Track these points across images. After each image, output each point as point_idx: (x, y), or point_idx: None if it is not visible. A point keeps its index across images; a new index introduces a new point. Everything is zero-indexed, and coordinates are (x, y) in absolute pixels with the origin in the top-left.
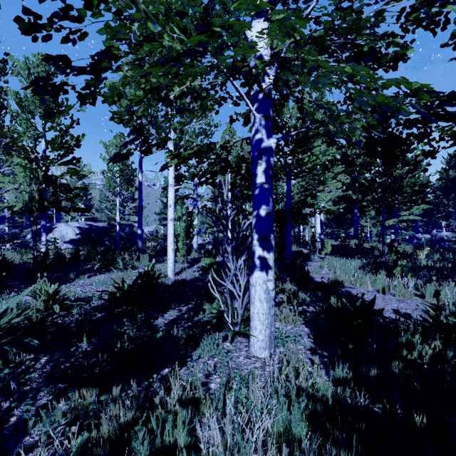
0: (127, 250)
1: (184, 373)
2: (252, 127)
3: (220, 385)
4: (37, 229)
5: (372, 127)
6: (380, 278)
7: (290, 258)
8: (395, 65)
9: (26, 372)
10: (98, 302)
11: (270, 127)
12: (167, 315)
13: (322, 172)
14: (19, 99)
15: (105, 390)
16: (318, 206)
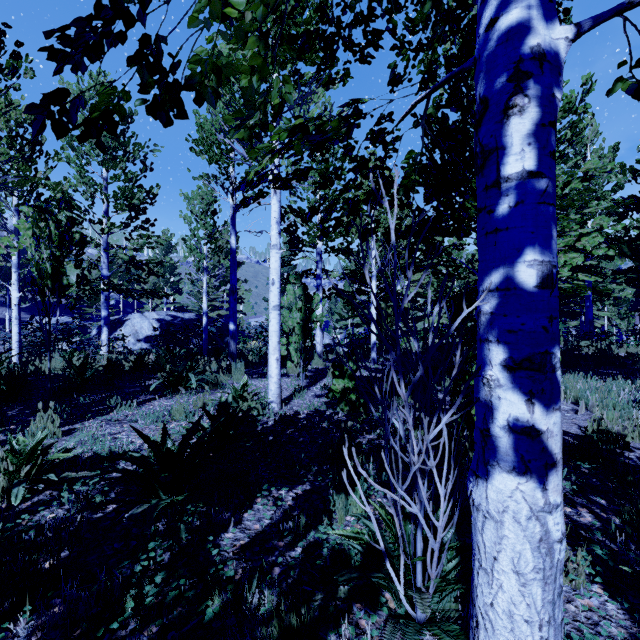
0: (219, 354)
1: None
2: None
3: None
4: None
5: None
6: None
7: None
8: None
9: None
10: (128, 466)
11: None
12: (249, 515)
13: None
14: (70, 137)
15: None
16: None
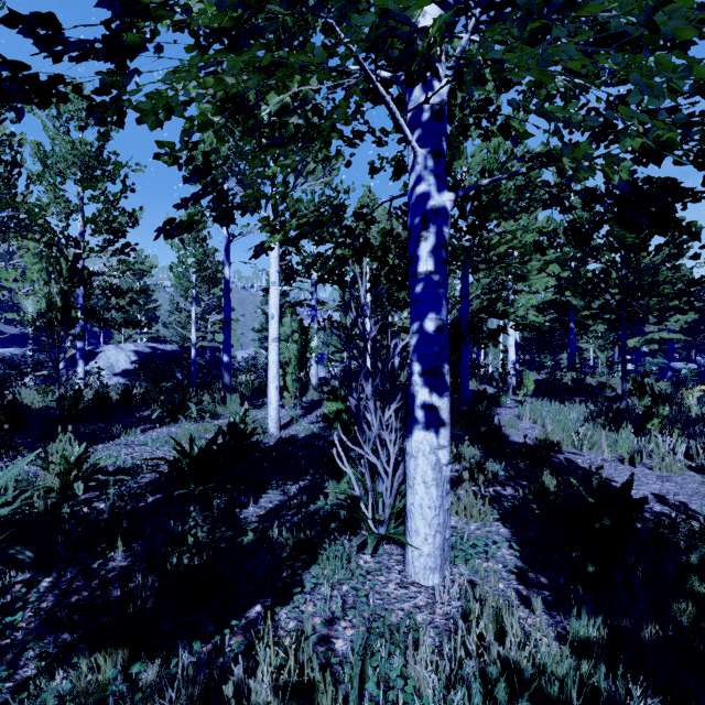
0: (209, 387)
1: (289, 616)
2: (410, 172)
3: (353, 644)
4: (73, 354)
5: (664, 147)
6: (625, 437)
7: (467, 403)
8: (684, 44)
9: (11, 607)
10: (152, 475)
11: (443, 173)
12: (263, 500)
13: (521, 260)
14: (43, 153)
15: (141, 652)
16: (514, 317)
